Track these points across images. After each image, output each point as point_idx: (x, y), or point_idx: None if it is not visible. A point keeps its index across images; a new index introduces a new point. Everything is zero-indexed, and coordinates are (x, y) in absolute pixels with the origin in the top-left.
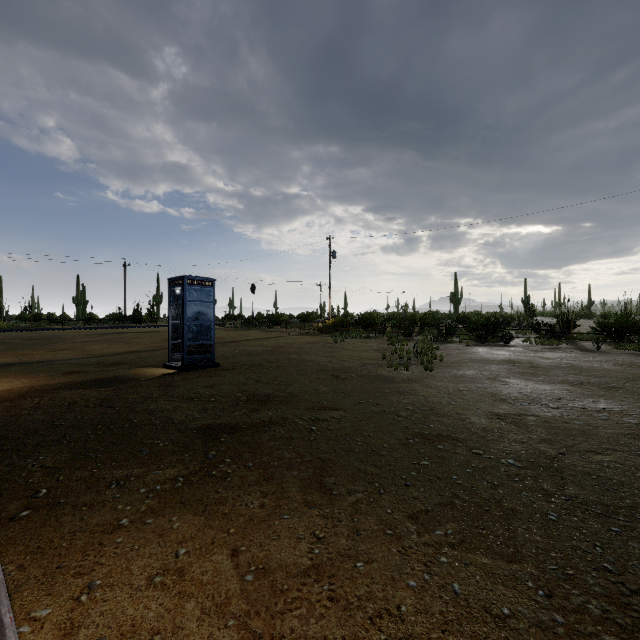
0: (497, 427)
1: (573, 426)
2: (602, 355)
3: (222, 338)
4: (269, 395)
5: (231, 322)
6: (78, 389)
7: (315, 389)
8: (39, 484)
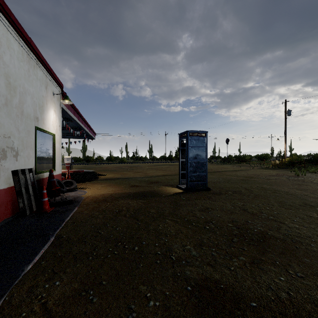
0: None
1: None
2: None
3: (210, 169)
4: (262, 233)
5: (214, 160)
6: (129, 199)
7: None
8: None
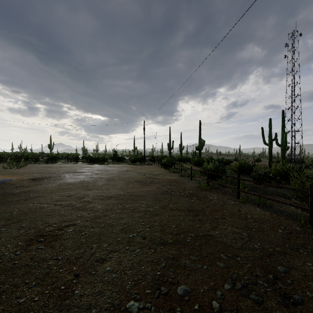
0: (24, 172)
1: (38, 171)
2: (74, 164)
3: None
4: None
5: None
6: None
7: None
8: None
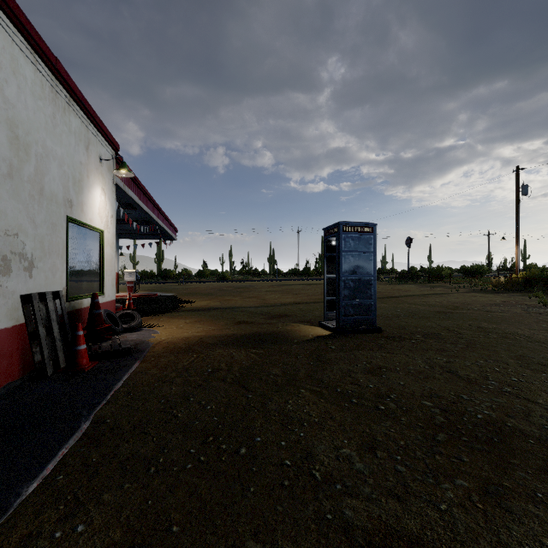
0: None
1: None
2: None
3: (378, 292)
4: (495, 424)
5: (384, 276)
6: (232, 347)
7: None
8: None
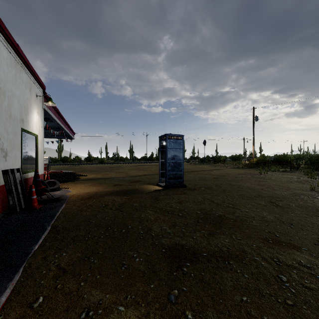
0: None
1: None
2: None
3: (188, 169)
4: (221, 216)
5: (193, 160)
6: (113, 196)
7: (260, 216)
8: (43, 289)
